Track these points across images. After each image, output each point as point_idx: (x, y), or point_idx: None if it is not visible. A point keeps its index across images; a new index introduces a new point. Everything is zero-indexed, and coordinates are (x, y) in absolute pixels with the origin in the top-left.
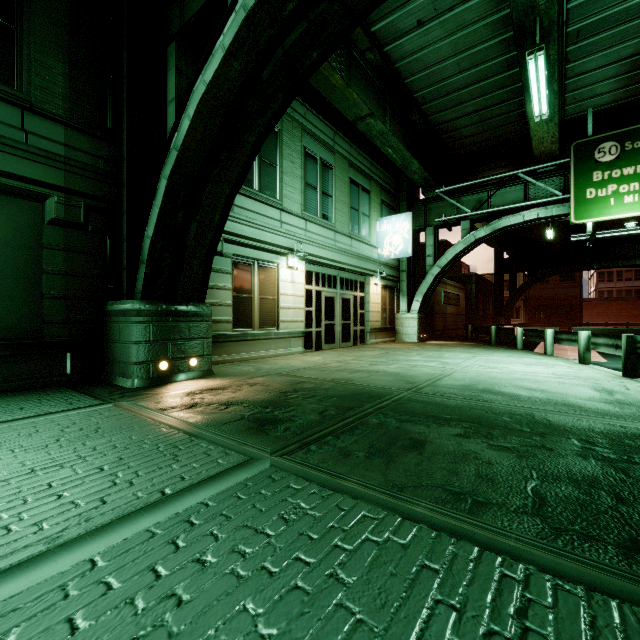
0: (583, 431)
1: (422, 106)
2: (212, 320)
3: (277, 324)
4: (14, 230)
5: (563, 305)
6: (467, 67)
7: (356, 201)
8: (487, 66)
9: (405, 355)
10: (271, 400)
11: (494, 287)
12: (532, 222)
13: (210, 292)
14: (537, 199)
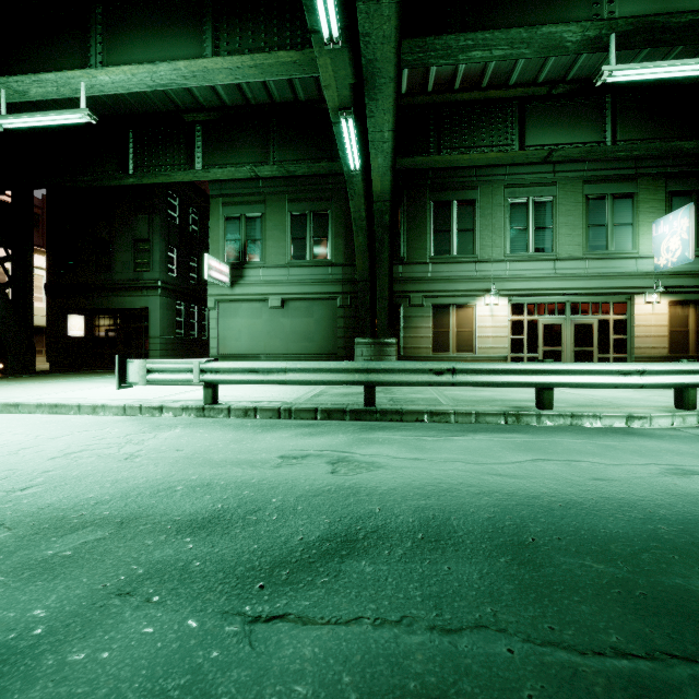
0: (414, 398)
1: None
2: (416, 347)
3: (475, 350)
4: (329, 312)
5: None
6: None
7: (600, 216)
8: None
9: None
10: None
11: None
12: None
13: (414, 330)
14: None
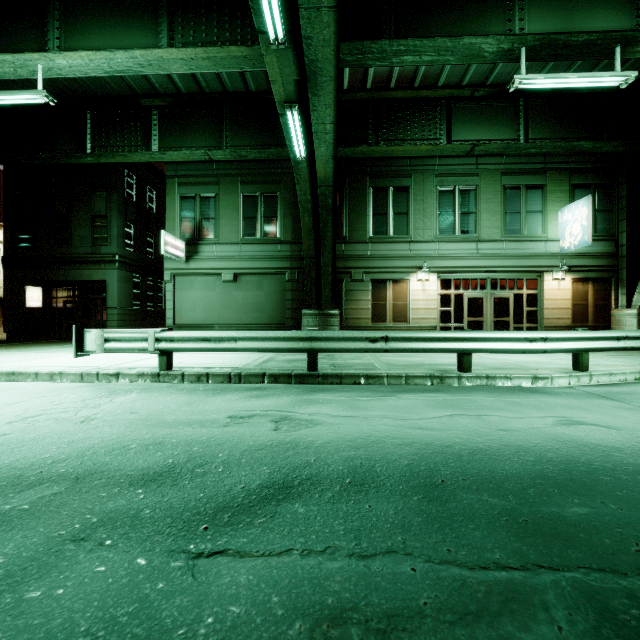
0: (353, 363)
1: None
2: (356, 317)
3: (409, 320)
4: (279, 286)
5: None
6: None
7: (516, 203)
8: None
9: None
10: None
11: None
12: None
13: (355, 302)
14: None
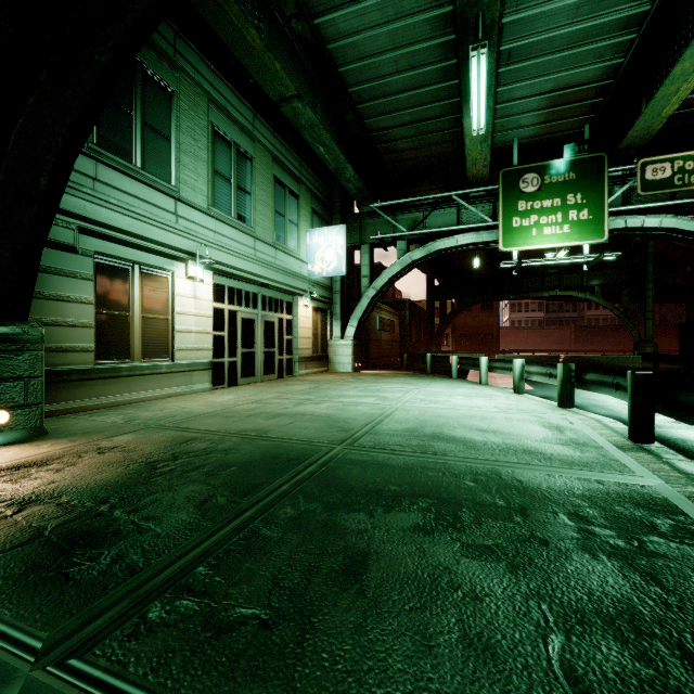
0: (564, 496)
1: (357, 105)
2: (56, 348)
3: (171, 353)
4: None
5: (484, 333)
6: (405, 67)
7: (282, 205)
8: (425, 71)
9: (339, 389)
10: (121, 482)
11: (426, 314)
12: (464, 247)
13: (52, 305)
14: (469, 224)
